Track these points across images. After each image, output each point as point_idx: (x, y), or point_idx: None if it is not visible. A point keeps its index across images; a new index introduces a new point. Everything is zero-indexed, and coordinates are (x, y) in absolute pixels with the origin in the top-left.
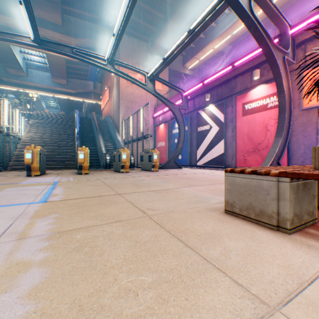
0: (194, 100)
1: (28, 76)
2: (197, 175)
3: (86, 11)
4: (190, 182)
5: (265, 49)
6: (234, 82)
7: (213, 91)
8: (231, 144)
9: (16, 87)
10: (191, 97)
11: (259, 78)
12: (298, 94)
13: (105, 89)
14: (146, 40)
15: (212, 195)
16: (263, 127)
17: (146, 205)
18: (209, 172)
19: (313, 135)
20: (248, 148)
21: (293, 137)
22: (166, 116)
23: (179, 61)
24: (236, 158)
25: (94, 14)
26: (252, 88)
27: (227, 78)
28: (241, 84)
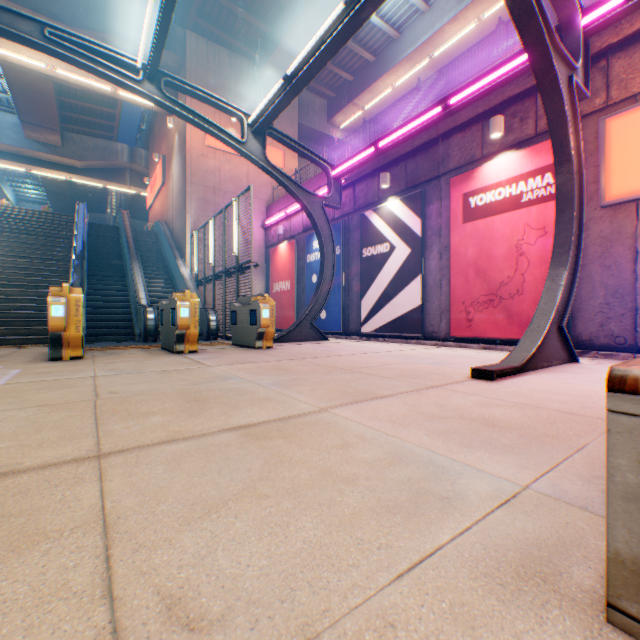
0: (355, 188)
1: None
2: (368, 358)
3: None
4: (358, 384)
5: (536, 49)
6: (445, 147)
7: (397, 168)
8: (437, 285)
9: None
10: (348, 182)
11: (502, 136)
12: (592, 173)
13: (157, 163)
14: (249, 54)
15: (447, 444)
16: (512, 248)
17: (172, 559)
18: (391, 349)
19: (626, 265)
20: (478, 295)
21: (580, 270)
22: (293, 224)
23: (320, 110)
24: (450, 318)
25: None
26: (487, 161)
27: (428, 138)
28: (462, 151)
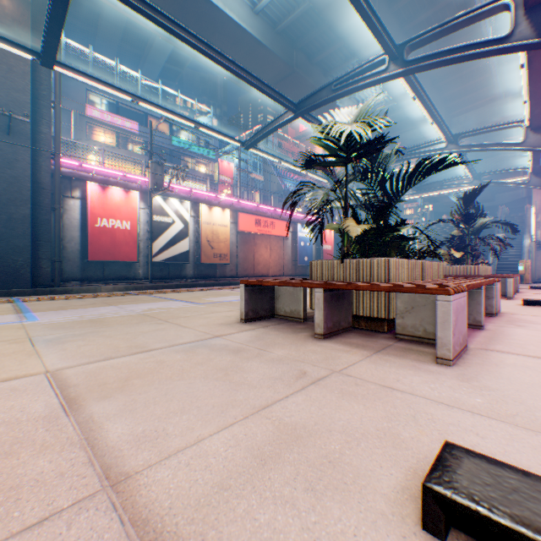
0: None
1: (428, 179)
2: None
3: (475, 101)
4: None
5: None
6: None
7: None
8: None
9: (417, 195)
10: None
11: None
12: None
13: None
14: None
15: None
16: None
17: None
18: None
19: None
20: None
21: None
22: None
23: None
24: None
25: (486, 97)
26: None
27: None
28: None
